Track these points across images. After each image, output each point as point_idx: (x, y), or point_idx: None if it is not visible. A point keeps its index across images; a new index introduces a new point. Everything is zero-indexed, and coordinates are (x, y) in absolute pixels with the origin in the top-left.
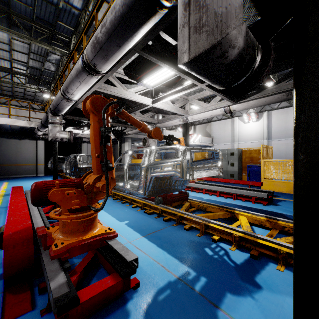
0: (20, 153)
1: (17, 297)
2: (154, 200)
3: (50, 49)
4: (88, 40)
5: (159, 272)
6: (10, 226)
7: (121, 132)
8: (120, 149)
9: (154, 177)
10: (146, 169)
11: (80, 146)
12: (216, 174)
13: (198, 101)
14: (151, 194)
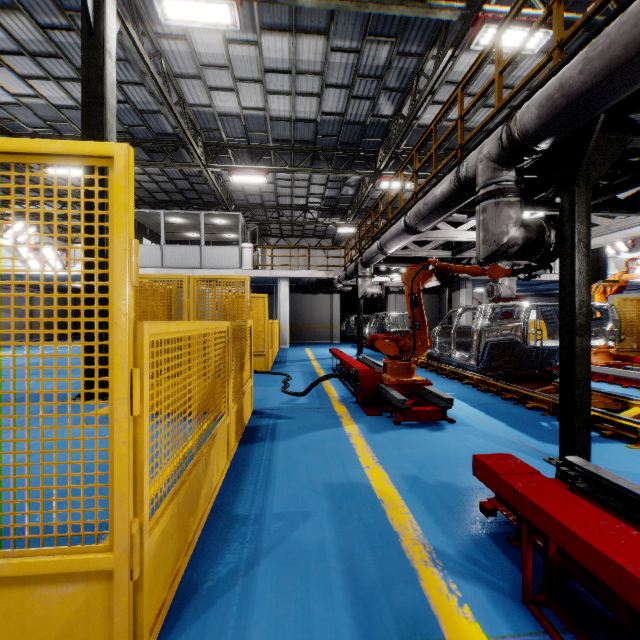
0: (314, 312)
1: (370, 410)
2: (492, 374)
3: (353, 175)
4: (406, 181)
5: (476, 422)
6: (358, 368)
7: (451, 276)
8: (450, 304)
9: (490, 343)
10: (479, 332)
11: (385, 299)
12: (600, 343)
13: (592, 216)
14: (488, 367)
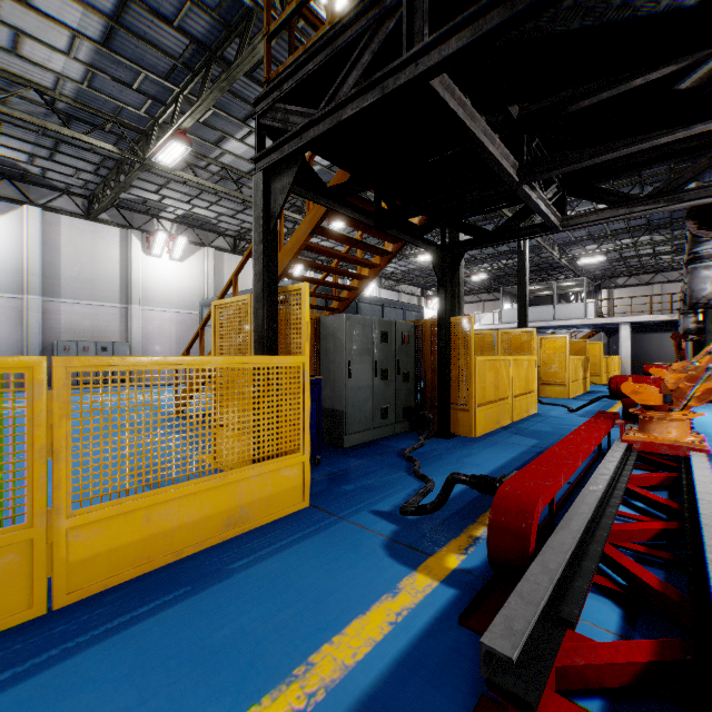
0: (663, 348)
1: None
2: None
3: None
4: None
5: None
6: None
7: None
8: None
9: None
10: None
11: None
12: None
13: None
14: None
